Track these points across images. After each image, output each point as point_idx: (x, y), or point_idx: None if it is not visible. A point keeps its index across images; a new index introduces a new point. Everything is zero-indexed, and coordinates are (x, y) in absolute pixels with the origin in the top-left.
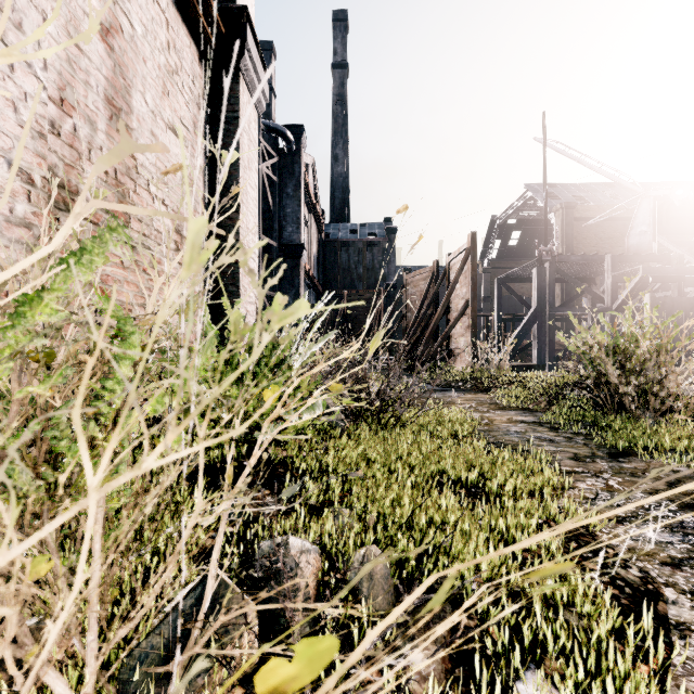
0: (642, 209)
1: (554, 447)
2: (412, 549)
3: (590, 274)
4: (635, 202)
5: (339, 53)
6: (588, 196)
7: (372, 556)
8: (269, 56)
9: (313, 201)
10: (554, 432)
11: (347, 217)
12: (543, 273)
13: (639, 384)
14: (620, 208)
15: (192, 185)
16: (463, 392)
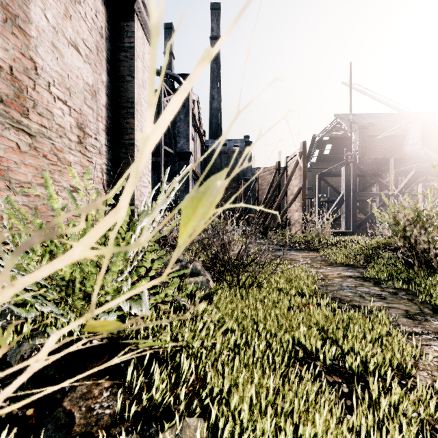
0: (414, 128)
1: (385, 303)
2: None
3: (378, 171)
4: (407, 125)
5: (215, 30)
6: (375, 121)
7: None
8: (170, 32)
9: (198, 124)
10: (378, 287)
11: (220, 135)
12: (349, 170)
13: None
14: (397, 129)
15: (95, 95)
16: (299, 251)
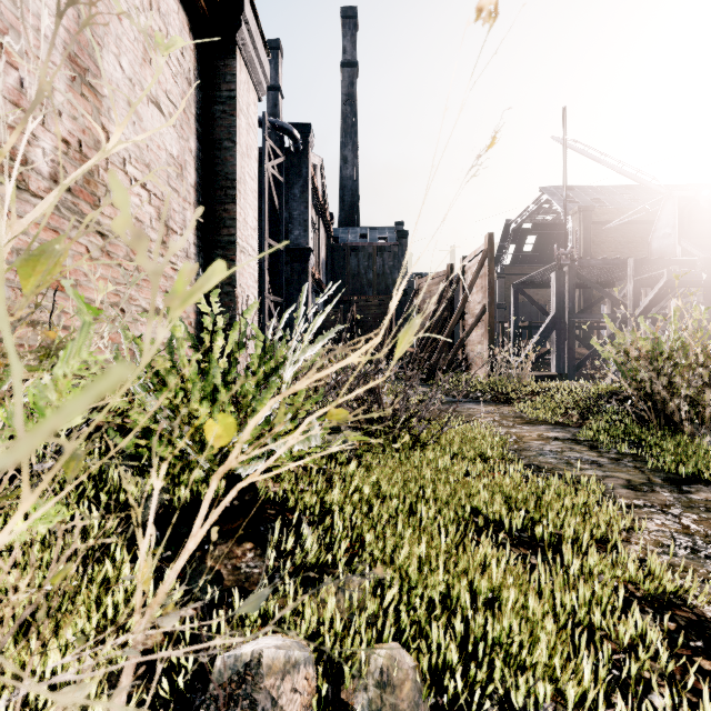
0: (666, 211)
1: (601, 471)
2: (454, 650)
3: (610, 280)
4: (656, 205)
5: (349, 51)
6: (606, 199)
7: (395, 670)
8: (276, 55)
9: (322, 203)
10: (595, 451)
11: (357, 221)
12: (562, 278)
13: (695, 396)
14: (640, 211)
15: (181, 171)
16: (483, 403)
